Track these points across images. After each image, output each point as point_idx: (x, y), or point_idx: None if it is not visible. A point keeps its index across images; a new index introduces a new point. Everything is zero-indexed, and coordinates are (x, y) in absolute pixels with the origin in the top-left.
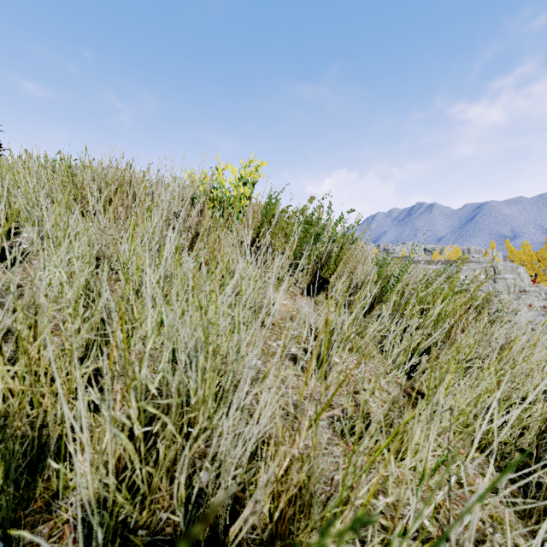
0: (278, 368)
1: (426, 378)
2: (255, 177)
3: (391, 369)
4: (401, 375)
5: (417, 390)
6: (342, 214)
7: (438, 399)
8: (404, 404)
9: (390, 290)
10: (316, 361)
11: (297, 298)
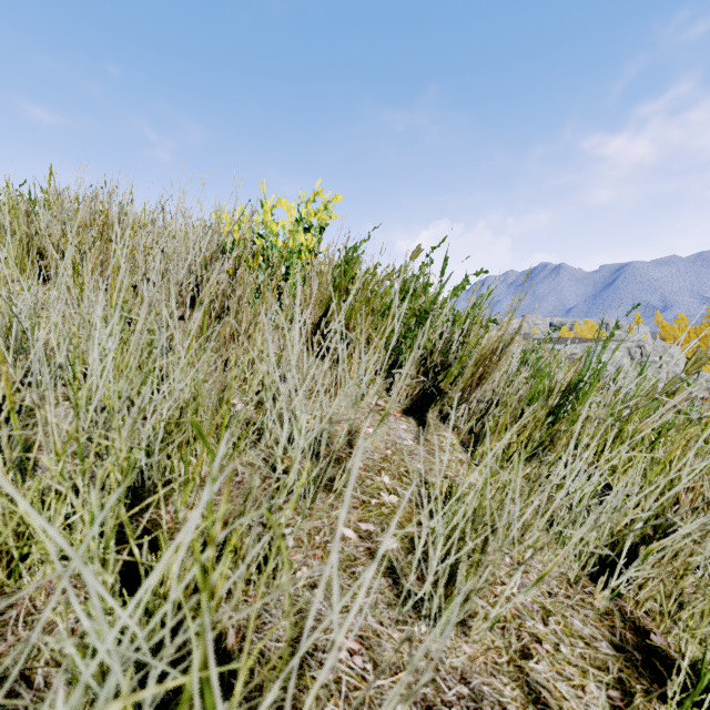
0: (359, 607)
1: (646, 595)
2: (324, 219)
3: (579, 577)
4: (602, 595)
5: (632, 621)
6: (466, 278)
7: (679, 645)
8: (622, 672)
9: (560, 413)
10: (437, 571)
11: (391, 421)
